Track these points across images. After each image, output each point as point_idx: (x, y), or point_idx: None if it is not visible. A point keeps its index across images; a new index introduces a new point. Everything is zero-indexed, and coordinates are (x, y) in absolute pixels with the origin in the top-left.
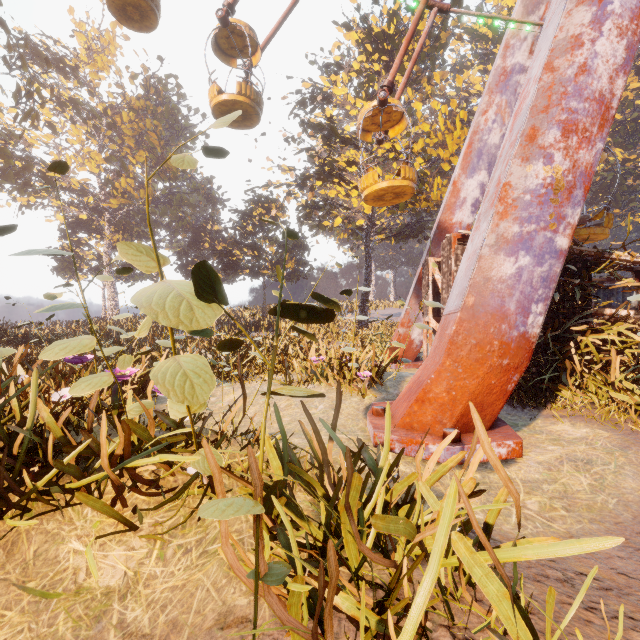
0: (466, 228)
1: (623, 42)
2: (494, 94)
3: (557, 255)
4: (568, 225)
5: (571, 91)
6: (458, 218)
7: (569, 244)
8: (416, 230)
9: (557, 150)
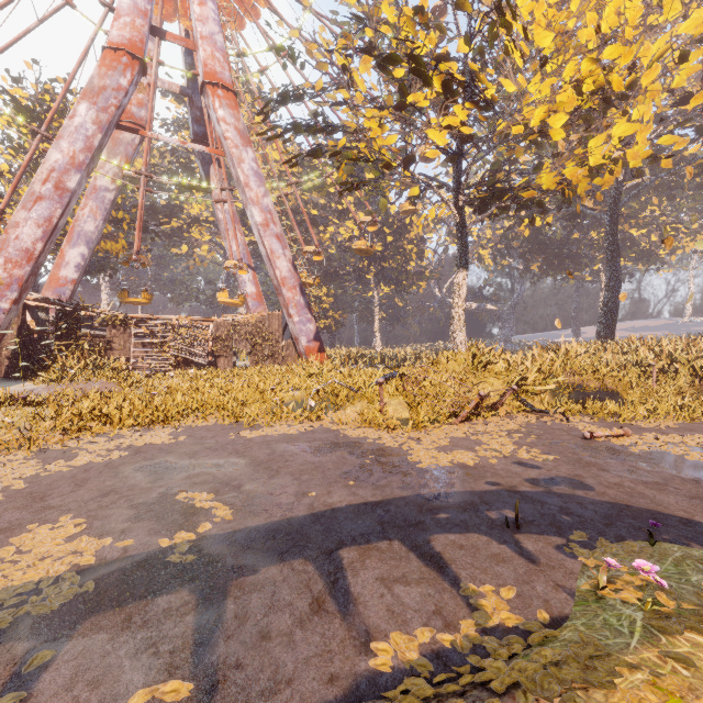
0: (72, 281)
1: (41, 230)
2: (89, 199)
3: (2, 311)
4: (9, 299)
5: (12, 245)
6: (64, 274)
7: (10, 307)
8: (97, 268)
9: (2, 269)
